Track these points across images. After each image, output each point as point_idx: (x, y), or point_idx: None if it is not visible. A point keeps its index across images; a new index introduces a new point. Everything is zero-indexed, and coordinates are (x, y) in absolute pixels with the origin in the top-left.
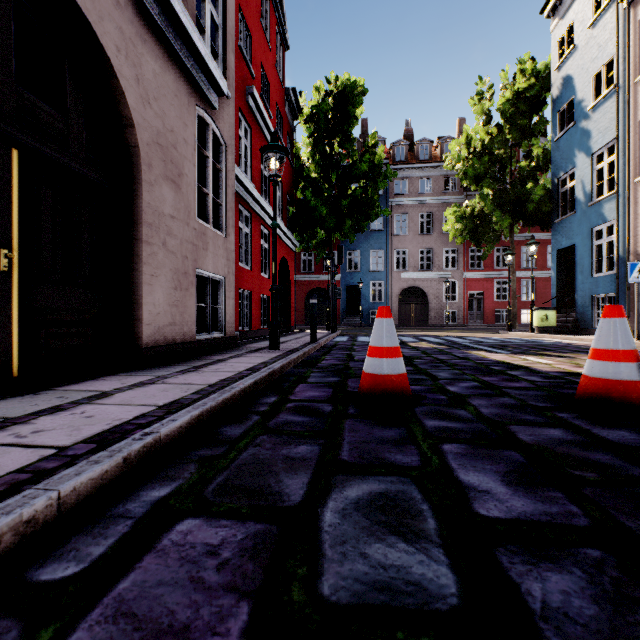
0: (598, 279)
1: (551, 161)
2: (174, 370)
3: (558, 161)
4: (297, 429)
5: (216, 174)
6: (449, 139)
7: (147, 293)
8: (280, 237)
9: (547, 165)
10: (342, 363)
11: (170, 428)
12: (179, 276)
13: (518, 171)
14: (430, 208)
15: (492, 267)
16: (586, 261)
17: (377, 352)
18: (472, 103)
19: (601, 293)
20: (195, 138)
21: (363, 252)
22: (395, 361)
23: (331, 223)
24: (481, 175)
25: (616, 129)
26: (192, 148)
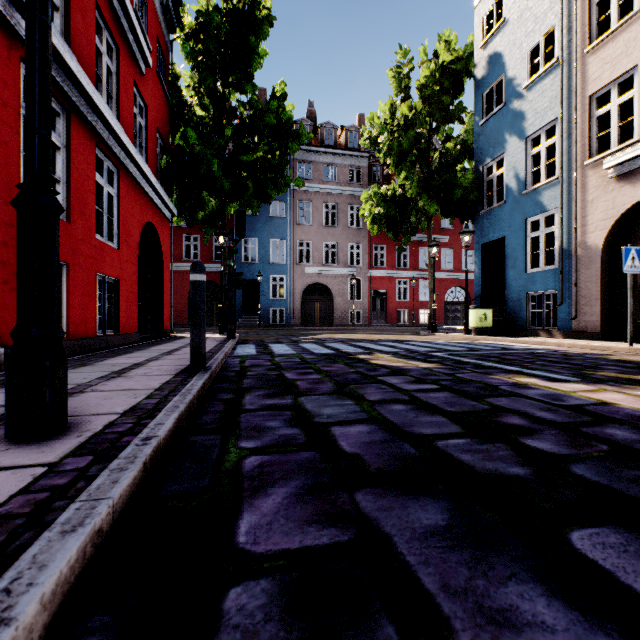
0: (535, 275)
1: (475, 147)
2: None
3: (484, 147)
4: None
5: None
6: (354, 128)
7: None
8: (143, 188)
9: (465, 155)
10: (347, 542)
11: None
12: None
13: (443, 154)
14: (335, 198)
15: (394, 266)
16: (520, 255)
17: None
18: (391, 75)
19: (539, 290)
20: None
21: (262, 240)
22: None
23: (226, 184)
24: (405, 154)
25: (561, 106)
26: None
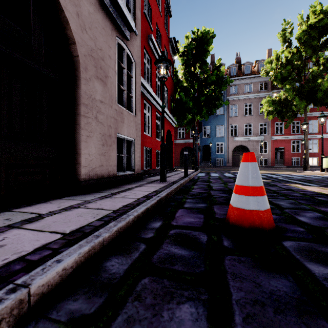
0: None
1: None
2: (98, 196)
3: None
4: (178, 269)
5: (129, 80)
6: (262, 61)
7: (84, 147)
8: (167, 119)
9: None
10: (205, 191)
11: (47, 276)
12: (105, 137)
13: (310, 73)
14: (251, 100)
15: (289, 133)
16: None
17: (244, 190)
18: (279, 36)
19: None
20: (116, 56)
21: (212, 127)
22: (261, 198)
23: (195, 110)
24: (285, 77)
25: None
26: (114, 61)
